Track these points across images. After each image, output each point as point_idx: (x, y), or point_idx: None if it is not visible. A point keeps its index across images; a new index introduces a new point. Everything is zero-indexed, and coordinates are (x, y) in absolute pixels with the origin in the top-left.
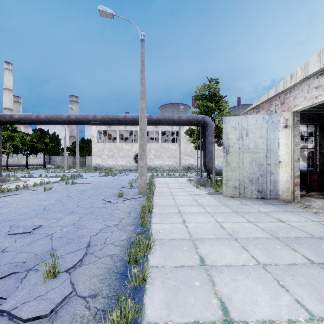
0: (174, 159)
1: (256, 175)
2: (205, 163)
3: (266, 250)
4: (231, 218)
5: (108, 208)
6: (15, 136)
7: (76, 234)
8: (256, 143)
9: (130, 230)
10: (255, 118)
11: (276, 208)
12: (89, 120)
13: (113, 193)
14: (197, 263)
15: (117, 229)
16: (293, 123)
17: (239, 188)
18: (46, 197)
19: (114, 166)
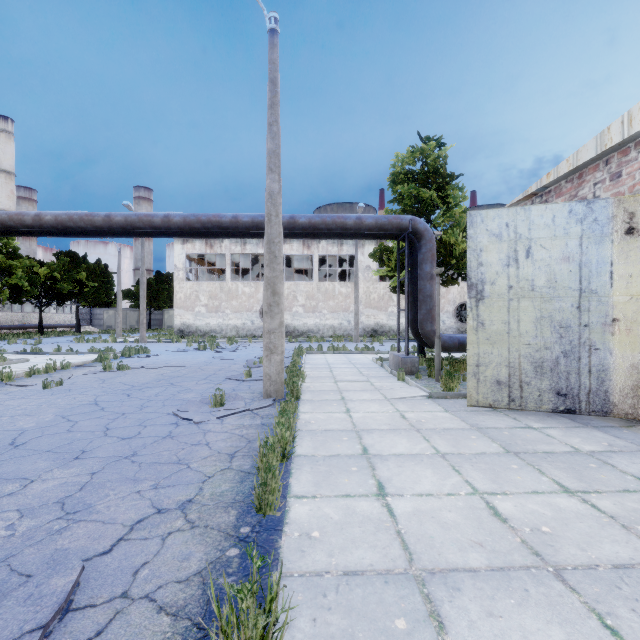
0: (344, 315)
1: (552, 353)
2: (416, 322)
3: None
4: (509, 476)
5: (179, 441)
6: (15, 267)
7: (49, 548)
8: (552, 273)
9: (221, 528)
10: (551, 211)
11: (614, 441)
12: (154, 226)
13: (205, 393)
14: None
15: (183, 521)
16: None
17: (509, 385)
18: (39, 405)
19: (219, 330)
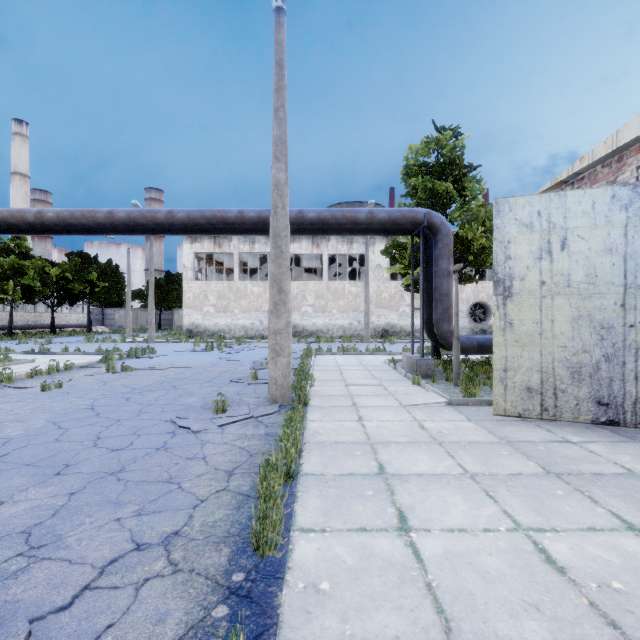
0: (355, 315)
1: (592, 357)
2: (431, 322)
3: None
4: (556, 506)
5: (173, 454)
6: (27, 268)
7: None
8: (592, 266)
9: (209, 575)
10: (590, 197)
11: None
12: (158, 223)
13: (207, 397)
14: None
15: (164, 563)
16: None
17: (542, 393)
18: (33, 409)
19: (228, 330)
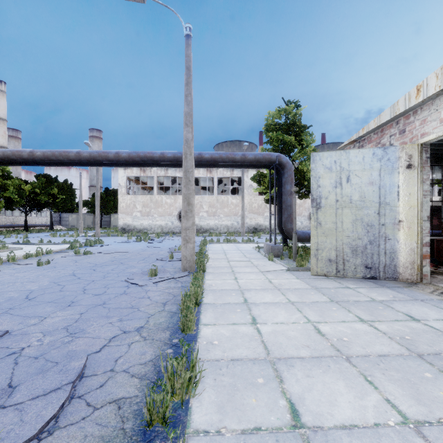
0: (235, 218)
1: (362, 242)
2: (281, 223)
3: (409, 384)
4: (330, 313)
5: (131, 296)
6: (9, 185)
7: (65, 350)
8: (362, 192)
9: (161, 340)
10: (362, 153)
11: (397, 295)
12: (109, 160)
13: (144, 268)
14: (285, 421)
15: (139, 337)
16: (420, 162)
17: (336, 262)
18: (37, 276)
19: (150, 228)
